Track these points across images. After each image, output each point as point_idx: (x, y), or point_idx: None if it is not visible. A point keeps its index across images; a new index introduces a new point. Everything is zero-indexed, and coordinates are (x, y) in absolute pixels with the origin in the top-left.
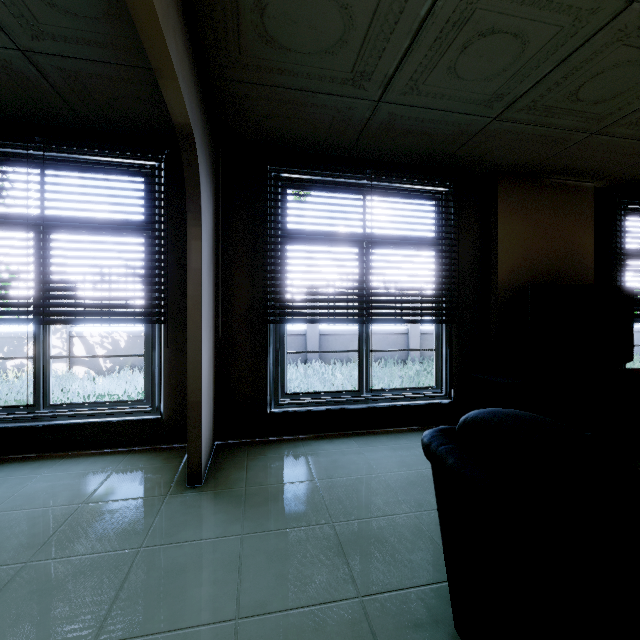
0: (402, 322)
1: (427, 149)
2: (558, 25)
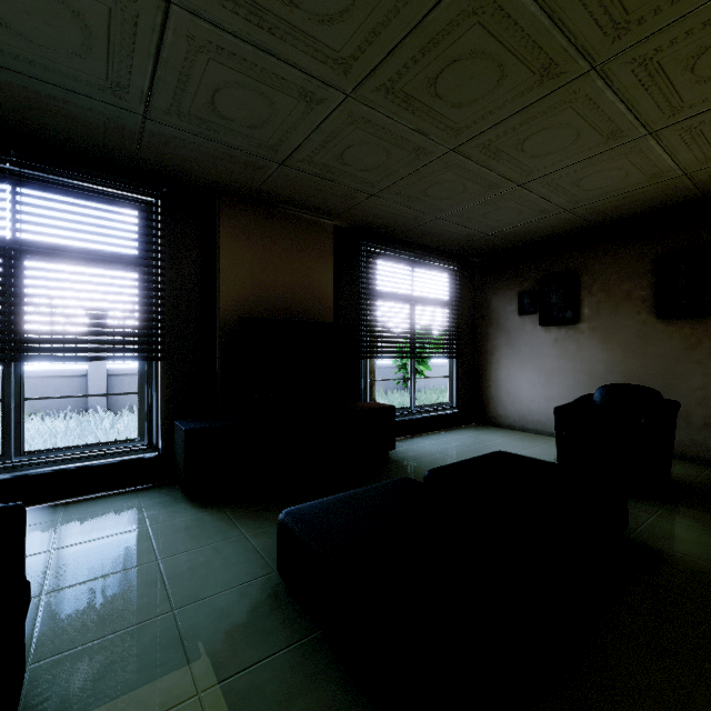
0: (76, 360)
1: (93, 140)
2: (101, 1)
